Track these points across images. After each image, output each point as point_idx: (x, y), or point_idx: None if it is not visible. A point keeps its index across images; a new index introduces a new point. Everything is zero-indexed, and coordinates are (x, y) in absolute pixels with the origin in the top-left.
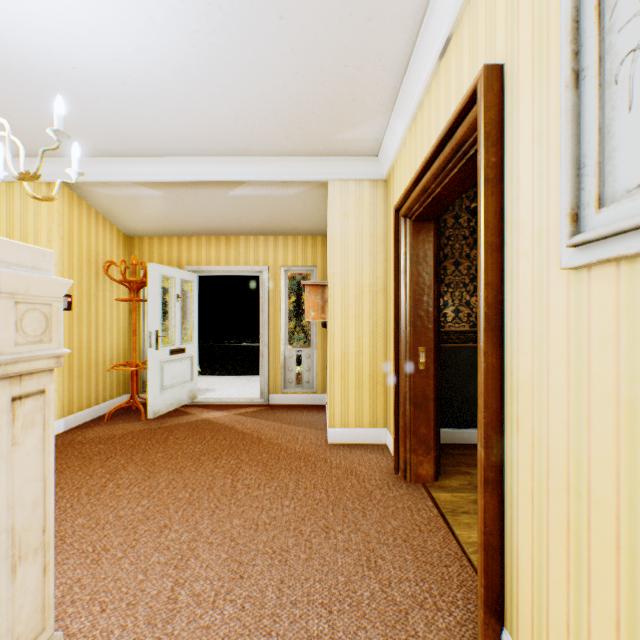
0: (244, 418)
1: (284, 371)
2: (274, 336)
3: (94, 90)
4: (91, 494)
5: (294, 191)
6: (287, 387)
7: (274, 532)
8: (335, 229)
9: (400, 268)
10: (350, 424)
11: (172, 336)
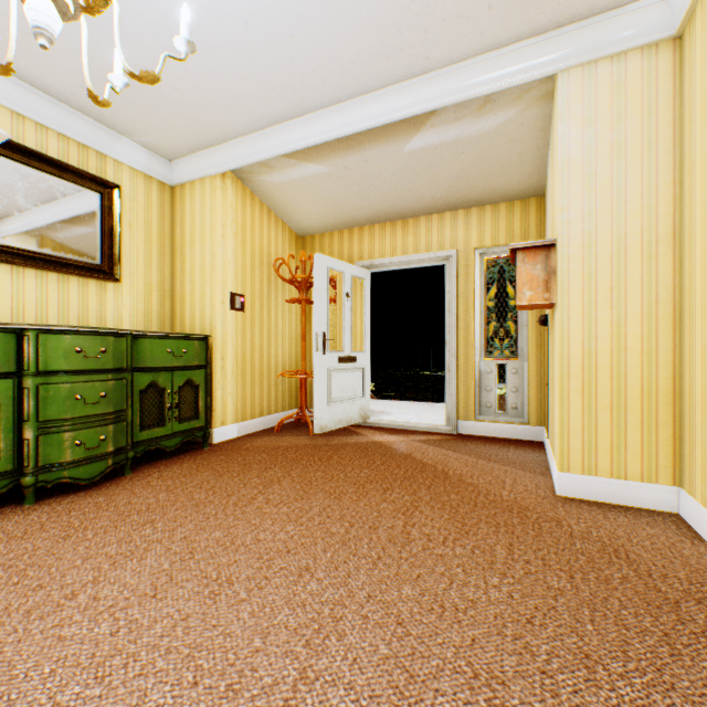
0: (424, 446)
1: (478, 391)
2: (464, 343)
3: (239, 9)
4: (237, 505)
5: (496, 121)
6: (483, 413)
7: (473, 632)
8: (570, 148)
9: None
10: (599, 470)
11: (340, 341)
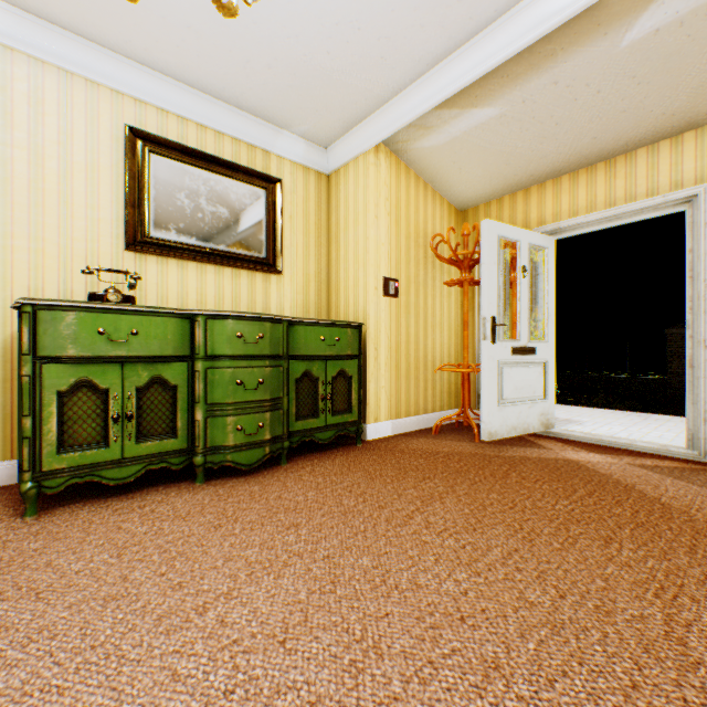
0: (653, 475)
1: None
2: None
3: None
4: (390, 522)
5: None
6: None
7: None
8: None
9: None
10: None
11: (514, 328)
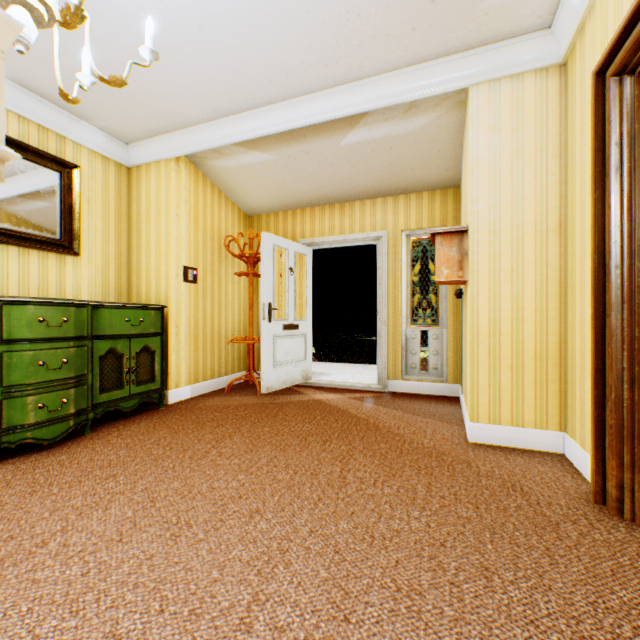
0: (358, 402)
1: (405, 354)
2: (393, 313)
3: (195, 16)
4: (193, 458)
5: (419, 123)
6: (409, 373)
7: (397, 555)
8: (479, 151)
9: (607, 164)
10: (502, 420)
11: (285, 311)
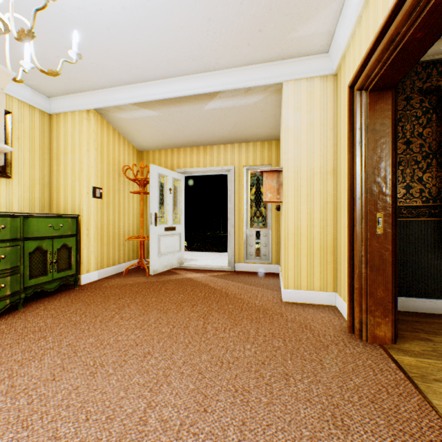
0: (216, 279)
1: (246, 246)
2: (238, 219)
3: (104, 20)
4: (102, 322)
5: (254, 100)
6: (248, 258)
7: (236, 371)
8: (289, 122)
9: (354, 140)
10: (302, 287)
11: (166, 218)
